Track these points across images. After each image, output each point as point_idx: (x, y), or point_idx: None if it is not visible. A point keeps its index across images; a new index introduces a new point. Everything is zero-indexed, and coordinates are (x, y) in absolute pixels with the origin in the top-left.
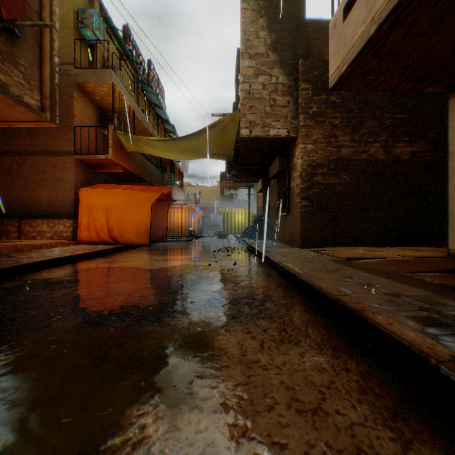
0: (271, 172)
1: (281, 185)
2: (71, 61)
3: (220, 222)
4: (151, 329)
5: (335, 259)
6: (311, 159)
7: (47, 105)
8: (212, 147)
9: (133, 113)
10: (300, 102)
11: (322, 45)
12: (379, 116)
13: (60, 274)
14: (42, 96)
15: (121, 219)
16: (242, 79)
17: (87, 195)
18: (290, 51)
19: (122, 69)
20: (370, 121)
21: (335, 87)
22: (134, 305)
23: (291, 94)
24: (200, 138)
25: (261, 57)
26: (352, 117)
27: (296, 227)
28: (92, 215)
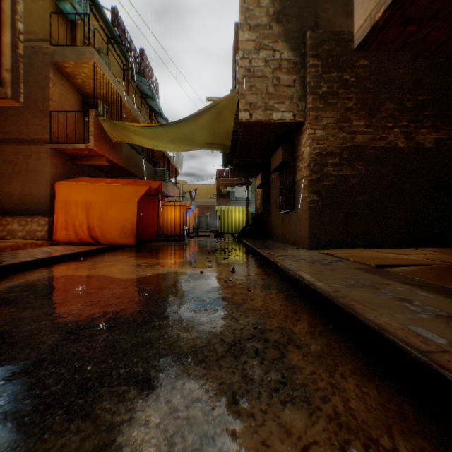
0: (273, 164)
1: (285, 178)
2: (47, 37)
3: (216, 220)
4: (57, 447)
5: (360, 265)
6: (321, 147)
7: (7, 79)
8: (206, 135)
9: (120, 100)
10: (308, 80)
11: (333, 16)
12: (399, 98)
13: (2, 287)
14: (1, 68)
15: (104, 216)
16: (240, 55)
17: (64, 189)
18: (296, 22)
19: (110, 54)
20: (389, 104)
21: (362, 45)
22: (65, 358)
23: (298, 72)
24: (193, 124)
25: (263, 29)
26: (368, 99)
27: (303, 226)
28: (70, 212)
